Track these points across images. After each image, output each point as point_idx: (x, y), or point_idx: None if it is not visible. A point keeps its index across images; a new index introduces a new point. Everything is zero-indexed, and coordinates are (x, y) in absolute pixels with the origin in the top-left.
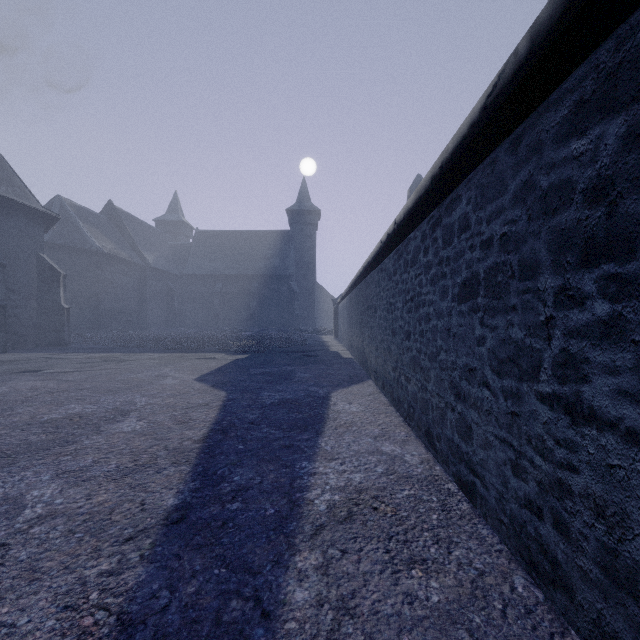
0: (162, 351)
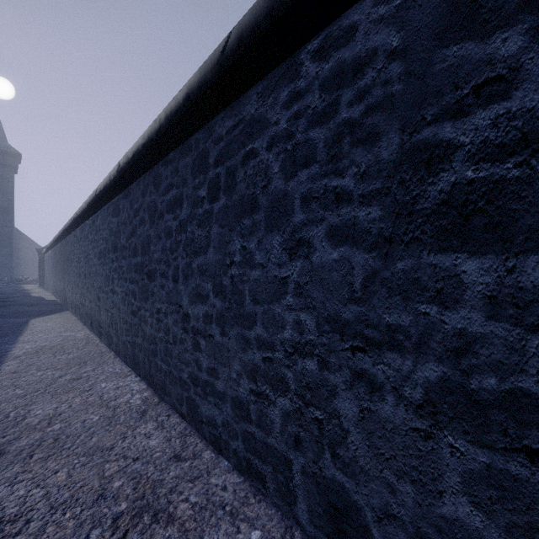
0: None
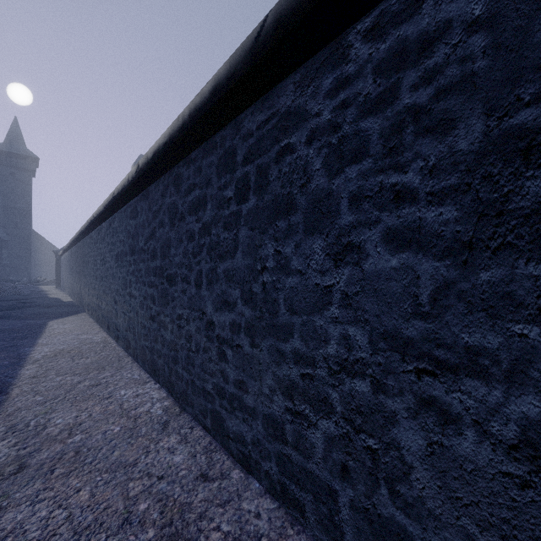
0: None
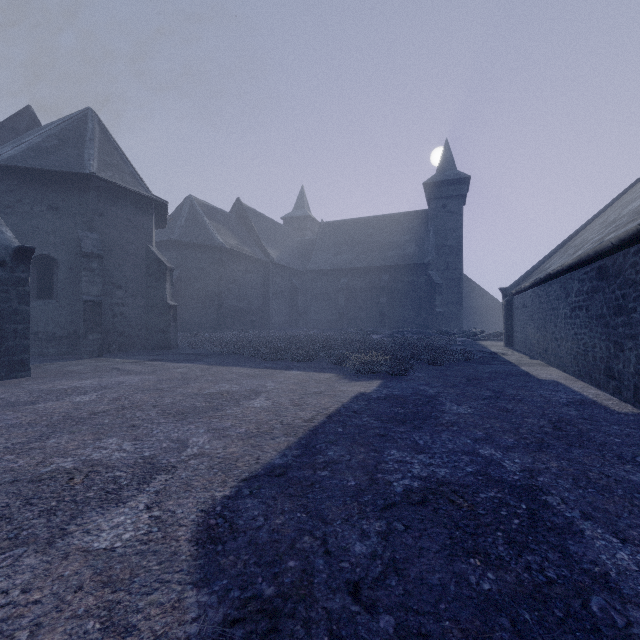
0: (256, 363)
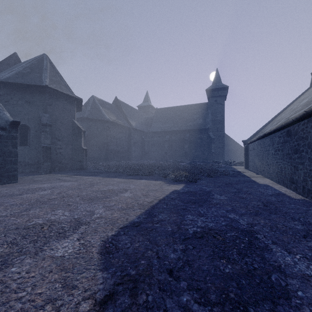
0: (125, 176)
